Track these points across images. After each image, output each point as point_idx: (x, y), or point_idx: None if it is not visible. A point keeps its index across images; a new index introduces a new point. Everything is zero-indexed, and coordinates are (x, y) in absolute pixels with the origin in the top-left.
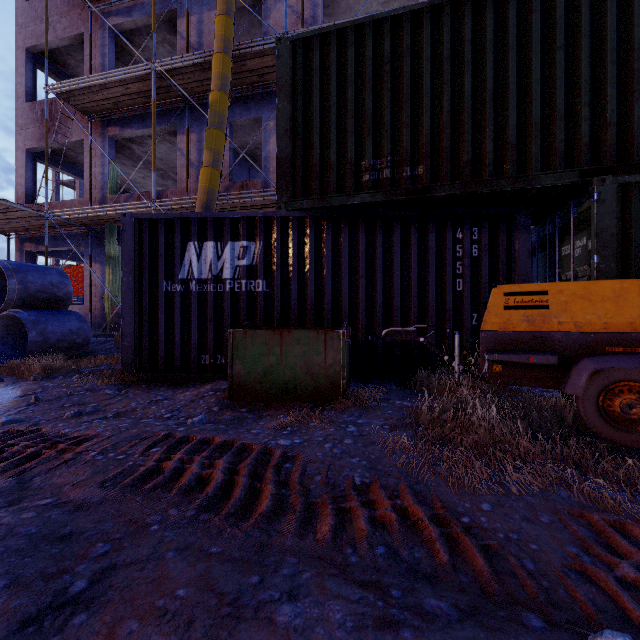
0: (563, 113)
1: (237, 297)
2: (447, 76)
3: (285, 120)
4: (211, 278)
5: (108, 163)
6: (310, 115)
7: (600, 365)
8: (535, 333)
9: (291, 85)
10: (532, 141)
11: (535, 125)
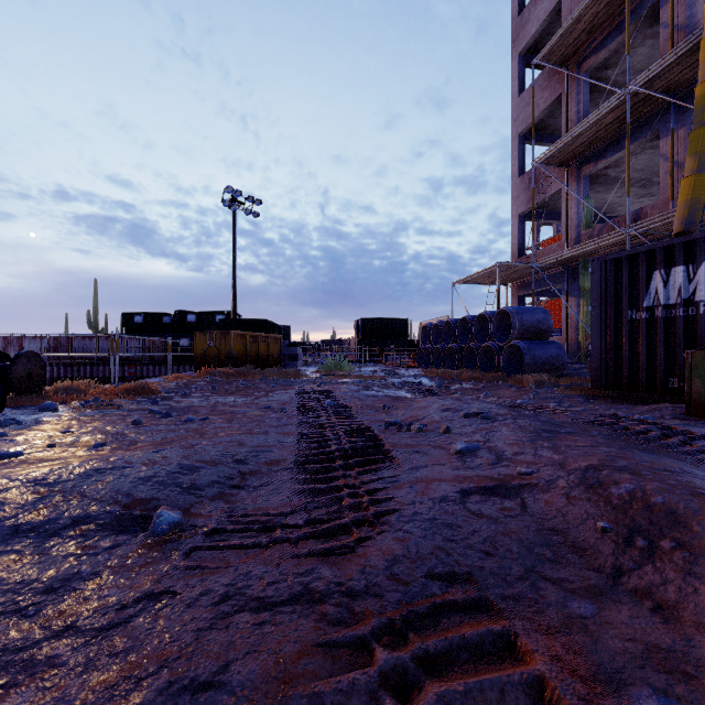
0: None
1: None
2: None
3: None
4: (679, 302)
5: (582, 201)
6: None
7: None
8: None
9: None
10: None
11: None
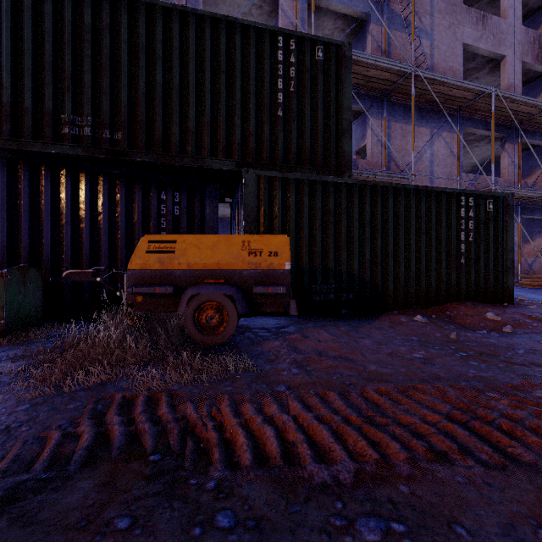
0: (225, 119)
1: None
2: (142, 63)
3: None
4: None
5: None
6: (0, 52)
7: (195, 292)
8: (164, 271)
9: None
10: (206, 133)
11: (207, 122)
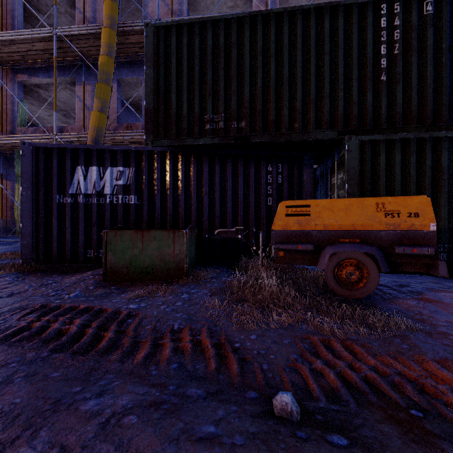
0: (328, 94)
1: (115, 207)
2: (260, 63)
3: (151, 82)
4: (95, 193)
5: (17, 102)
6: (169, 80)
7: (335, 250)
8: (302, 231)
9: (156, 58)
10: (311, 110)
11: (312, 100)
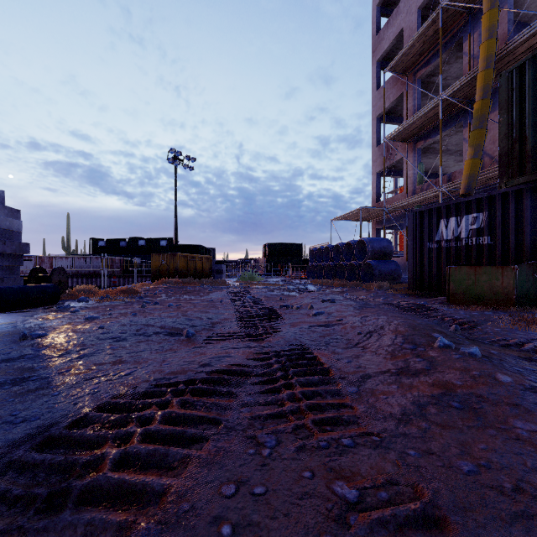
0: None
1: (470, 248)
2: None
3: (504, 127)
4: (453, 238)
5: (416, 166)
6: (524, 117)
7: None
8: None
9: (509, 102)
10: None
11: None
